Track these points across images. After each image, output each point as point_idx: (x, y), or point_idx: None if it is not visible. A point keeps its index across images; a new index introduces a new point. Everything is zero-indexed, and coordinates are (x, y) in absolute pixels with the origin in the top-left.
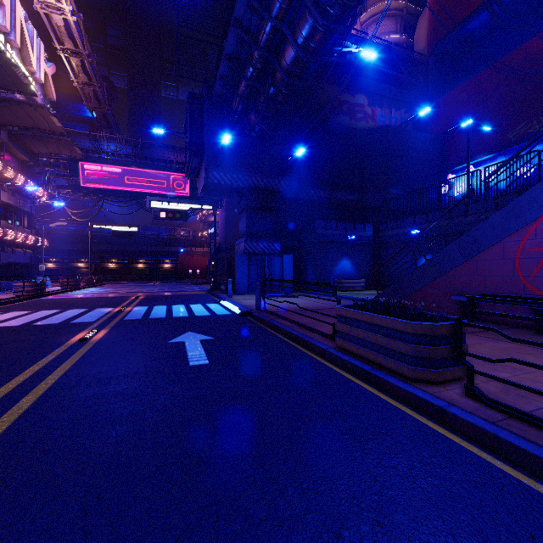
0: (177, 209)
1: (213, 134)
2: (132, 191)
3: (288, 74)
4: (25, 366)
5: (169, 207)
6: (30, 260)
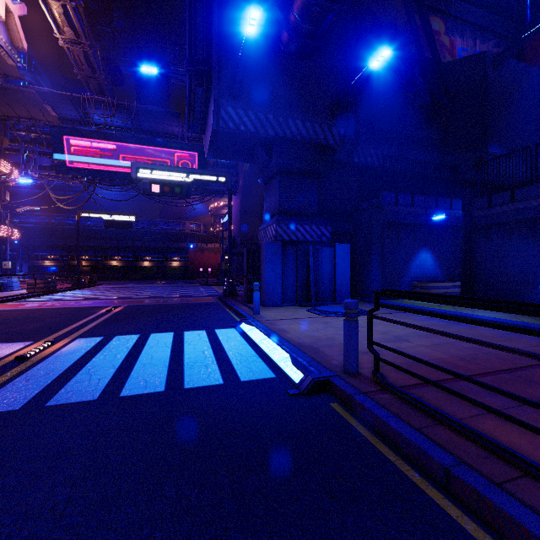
0: (176, 180)
1: (227, 44)
2: (129, 172)
3: None
4: None
5: (164, 177)
6: None
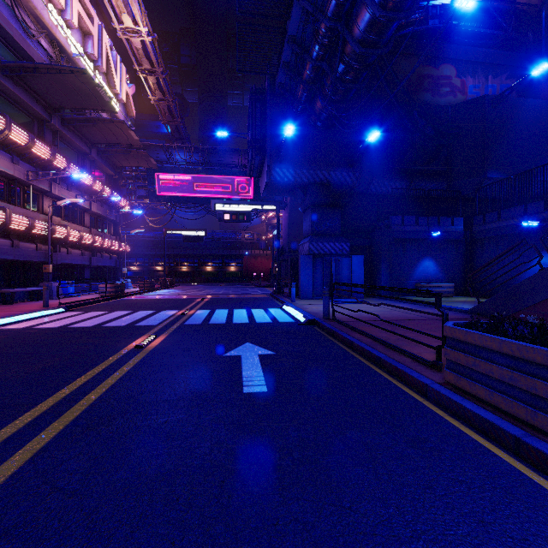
0: (240, 210)
1: (275, 128)
2: (200, 197)
3: (360, 43)
4: (74, 376)
5: (232, 209)
6: (115, 264)
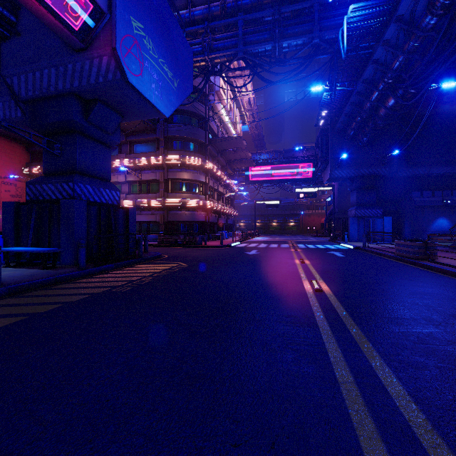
0: (310, 191)
1: (334, 150)
2: (276, 179)
3: (383, 119)
4: (290, 253)
5: (305, 191)
6: (232, 222)
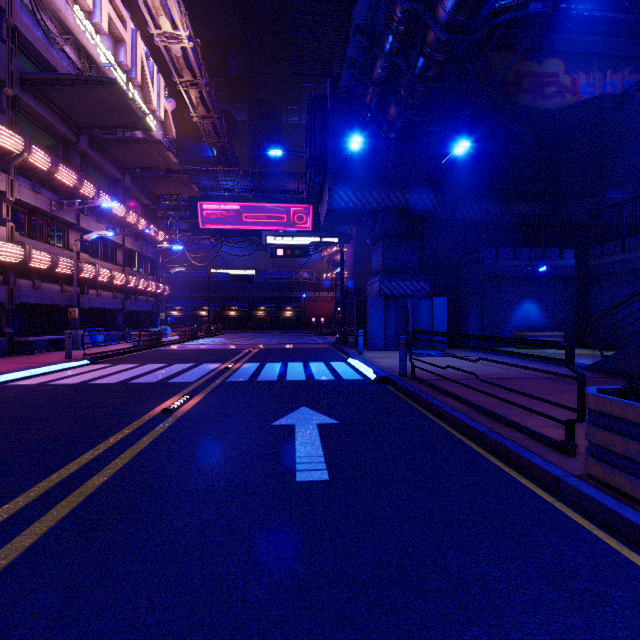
0: (296, 244)
1: (339, 143)
2: (250, 229)
3: (446, 28)
4: (80, 451)
5: (287, 242)
6: (152, 308)
